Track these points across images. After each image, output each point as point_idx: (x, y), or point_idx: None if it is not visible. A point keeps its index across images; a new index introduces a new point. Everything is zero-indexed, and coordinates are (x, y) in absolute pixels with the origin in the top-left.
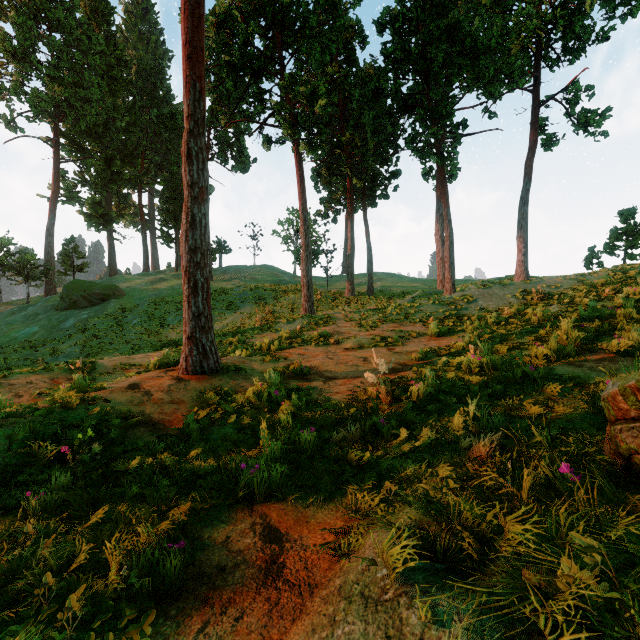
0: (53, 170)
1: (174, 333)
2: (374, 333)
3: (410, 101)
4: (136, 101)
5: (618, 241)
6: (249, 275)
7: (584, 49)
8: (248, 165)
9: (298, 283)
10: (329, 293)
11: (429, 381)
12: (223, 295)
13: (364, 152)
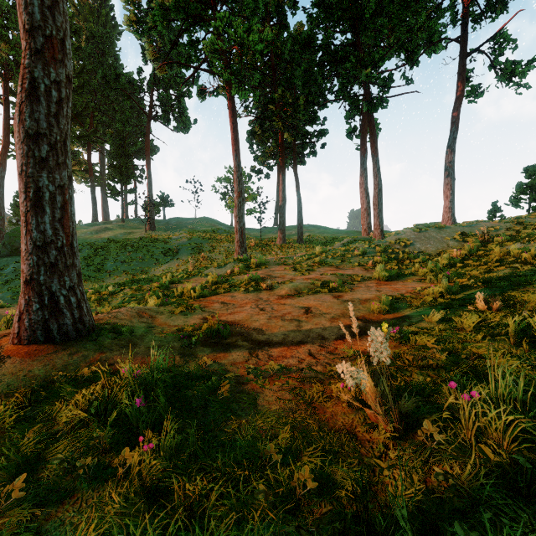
0: (3, 126)
1: (111, 278)
2: (312, 277)
3: (340, 54)
4: (85, 65)
5: (523, 194)
6: (189, 225)
7: (506, 5)
8: (189, 126)
9: (234, 232)
10: (262, 241)
11: (502, 388)
12: (162, 243)
13: (295, 107)
